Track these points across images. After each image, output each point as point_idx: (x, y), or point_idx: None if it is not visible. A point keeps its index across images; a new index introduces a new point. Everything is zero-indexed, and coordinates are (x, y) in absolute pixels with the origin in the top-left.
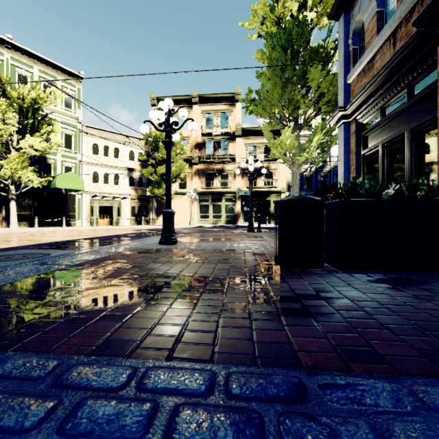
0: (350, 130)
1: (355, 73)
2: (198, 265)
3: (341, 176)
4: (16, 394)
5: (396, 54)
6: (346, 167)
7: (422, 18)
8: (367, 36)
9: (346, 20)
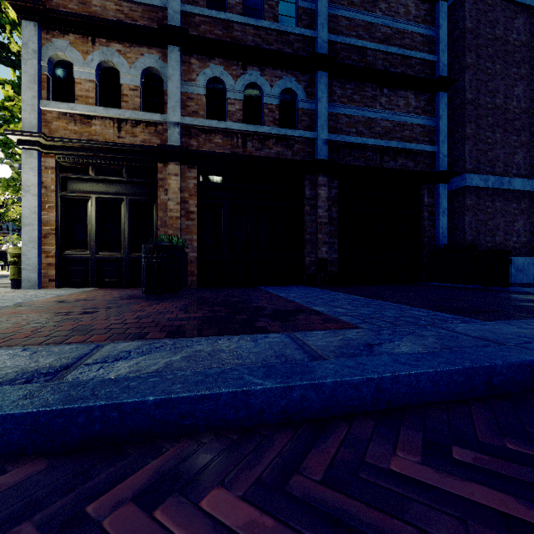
0: (44, 162)
1: (60, 109)
2: (135, 308)
3: (33, 210)
4: (316, 303)
5: (133, 145)
6: (39, 202)
7: (164, 147)
8: (79, 89)
9: (40, 36)
